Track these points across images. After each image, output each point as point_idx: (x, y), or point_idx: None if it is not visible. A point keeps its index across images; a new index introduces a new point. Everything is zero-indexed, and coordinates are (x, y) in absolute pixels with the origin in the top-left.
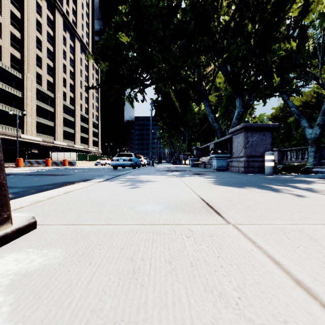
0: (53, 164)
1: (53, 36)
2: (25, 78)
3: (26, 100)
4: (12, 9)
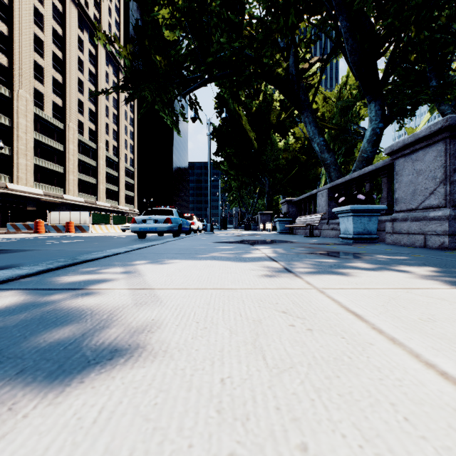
0: (52, 230)
1: (62, 36)
2: (15, 97)
3: (16, 130)
4: None
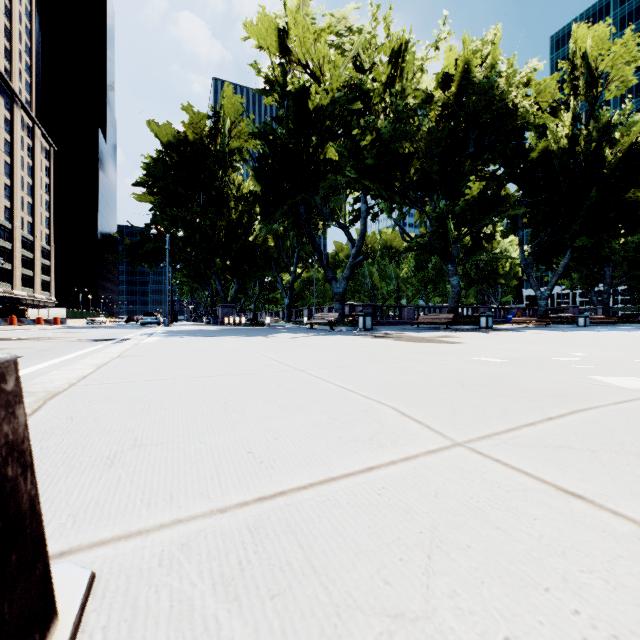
0: (31, 323)
1: None
2: None
3: None
4: None
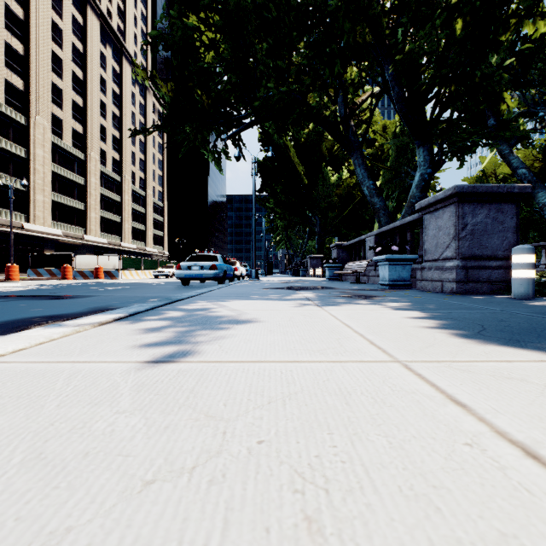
0: (77, 276)
1: (82, 52)
2: (32, 125)
3: (33, 162)
4: (8, 1)
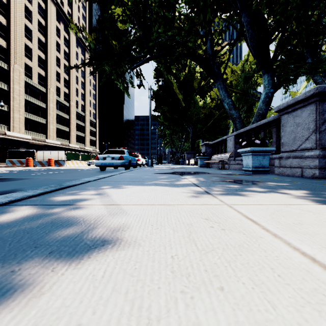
0: (38, 164)
1: (44, 26)
2: (12, 70)
3: (12, 93)
4: None
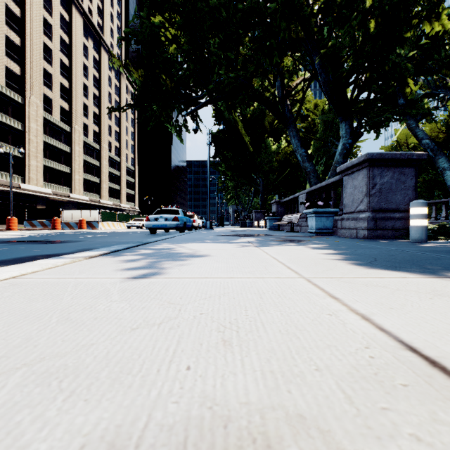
0: (65, 227)
1: (68, 43)
2: (27, 103)
3: (28, 134)
4: (8, 2)
